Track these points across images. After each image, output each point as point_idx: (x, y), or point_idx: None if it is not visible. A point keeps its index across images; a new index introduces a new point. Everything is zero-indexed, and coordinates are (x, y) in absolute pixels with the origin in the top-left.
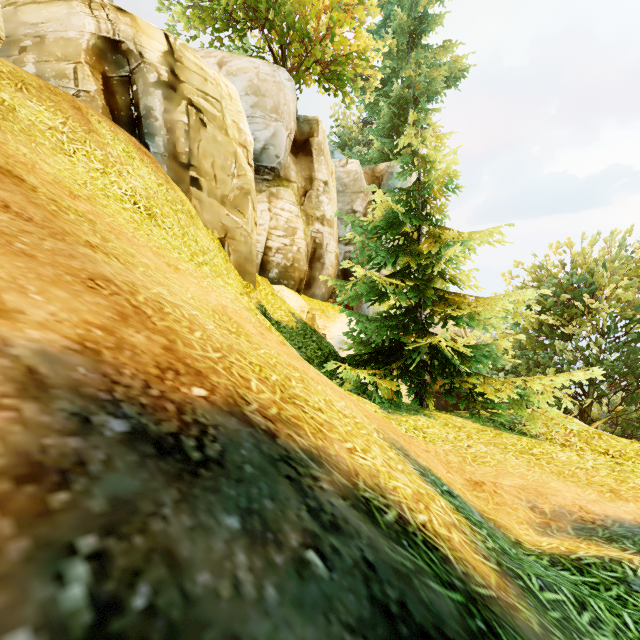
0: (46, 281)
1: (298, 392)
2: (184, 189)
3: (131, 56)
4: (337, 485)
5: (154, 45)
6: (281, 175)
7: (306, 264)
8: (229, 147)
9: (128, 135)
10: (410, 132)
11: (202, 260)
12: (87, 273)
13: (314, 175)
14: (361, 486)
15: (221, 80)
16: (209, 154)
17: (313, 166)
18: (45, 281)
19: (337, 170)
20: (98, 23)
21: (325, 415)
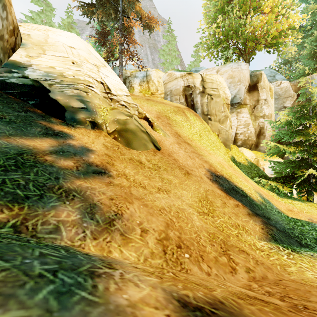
0: (203, 162)
1: (233, 177)
2: (206, 122)
3: (192, 87)
4: (233, 184)
5: (198, 81)
6: (242, 103)
7: (254, 137)
8: (220, 102)
9: (192, 111)
10: (302, 81)
11: (213, 145)
12: (205, 160)
13: (258, 98)
14: (237, 186)
15: (218, 78)
16: (214, 107)
17: (258, 95)
18: (203, 162)
19: (274, 88)
20: (184, 82)
21: (237, 181)
